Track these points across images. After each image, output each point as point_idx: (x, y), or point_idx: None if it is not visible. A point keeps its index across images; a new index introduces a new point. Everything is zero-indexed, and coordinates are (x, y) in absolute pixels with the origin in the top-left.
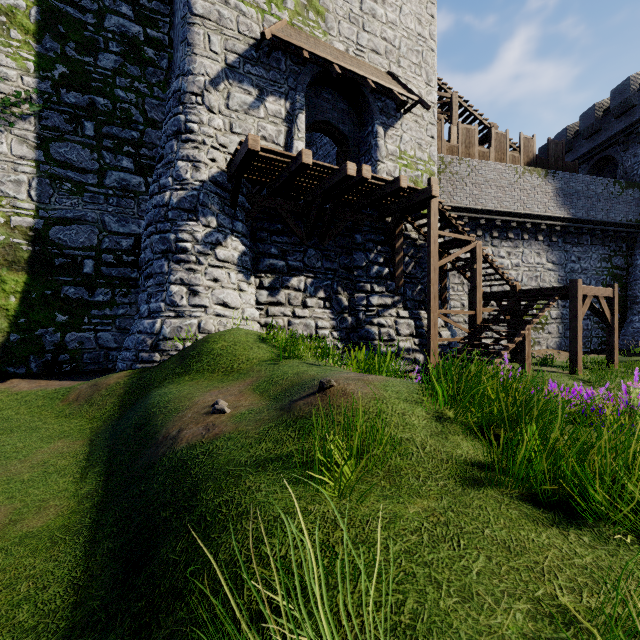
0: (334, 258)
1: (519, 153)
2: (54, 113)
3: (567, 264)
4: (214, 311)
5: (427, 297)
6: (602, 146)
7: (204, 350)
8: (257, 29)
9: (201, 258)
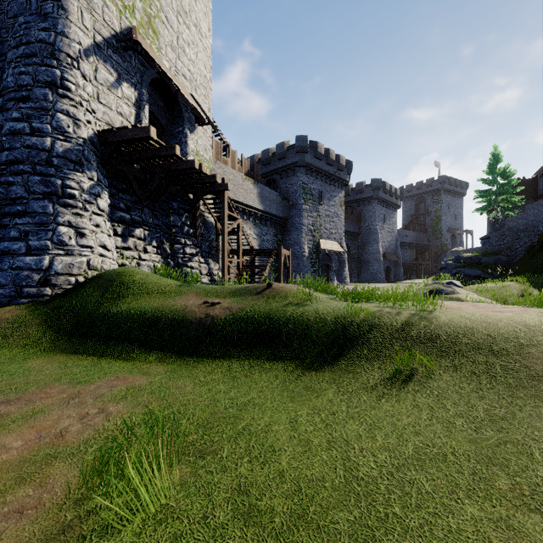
0: (159, 217)
1: (242, 166)
2: None
3: (262, 236)
4: (98, 251)
5: (222, 250)
6: (271, 173)
7: (126, 280)
8: (116, 24)
9: (87, 206)
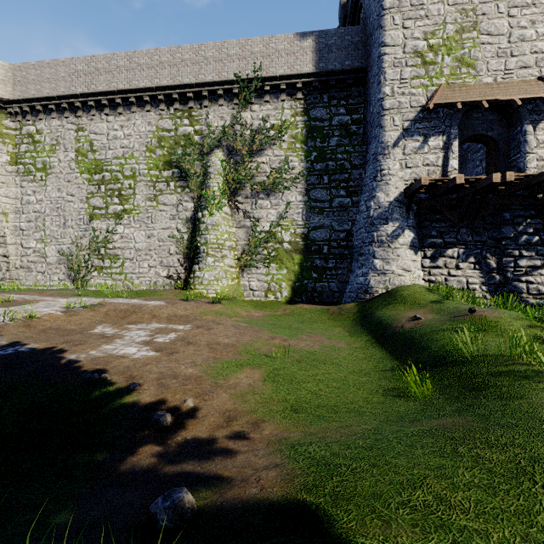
0: (483, 233)
1: None
2: (311, 176)
3: None
4: (397, 273)
5: None
6: None
7: (397, 294)
8: (422, 99)
9: (390, 244)
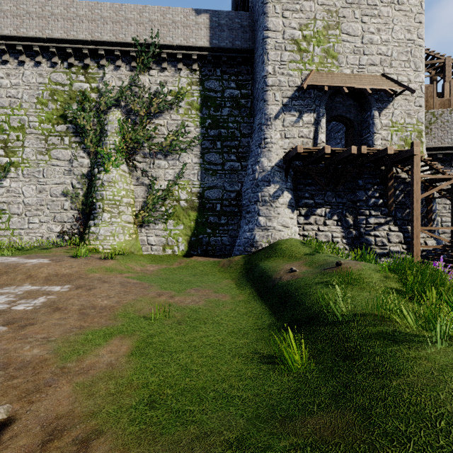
0: (343, 196)
1: None
2: (206, 141)
3: None
4: (278, 229)
5: (411, 218)
6: None
7: (277, 247)
8: (298, 81)
9: (272, 203)
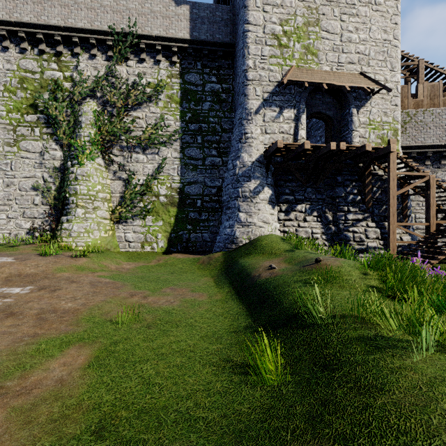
0: (323, 192)
1: None
2: (186, 136)
3: None
4: (258, 225)
5: (387, 215)
6: None
7: (257, 244)
8: (278, 76)
9: (252, 199)
